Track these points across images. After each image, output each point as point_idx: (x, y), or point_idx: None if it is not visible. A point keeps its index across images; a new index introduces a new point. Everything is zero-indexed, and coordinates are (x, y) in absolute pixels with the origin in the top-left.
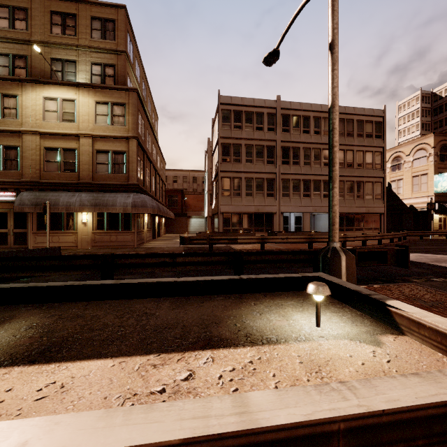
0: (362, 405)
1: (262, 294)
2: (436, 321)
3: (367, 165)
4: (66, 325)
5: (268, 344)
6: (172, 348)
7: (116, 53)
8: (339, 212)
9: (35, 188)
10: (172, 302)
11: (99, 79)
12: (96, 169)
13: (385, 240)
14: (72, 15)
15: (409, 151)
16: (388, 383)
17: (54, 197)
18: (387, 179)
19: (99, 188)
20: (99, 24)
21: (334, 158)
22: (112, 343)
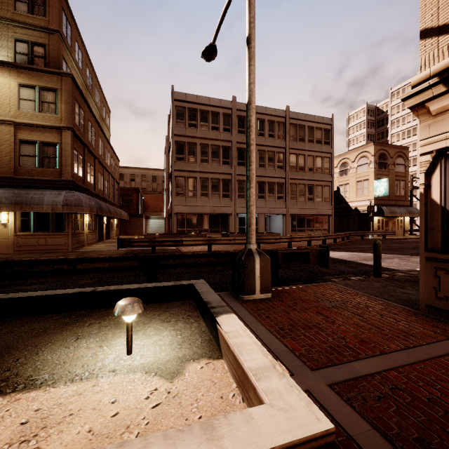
0: None
1: None
2: (238, 344)
3: (317, 169)
4: None
5: (19, 392)
6: None
7: (47, 31)
8: (291, 214)
9: None
10: None
11: (25, 58)
12: (20, 162)
13: (331, 240)
14: None
15: (354, 158)
16: None
17: None
18: (336, 183)
19: (23, 183)
20: None
21: (251, 157)
22: None
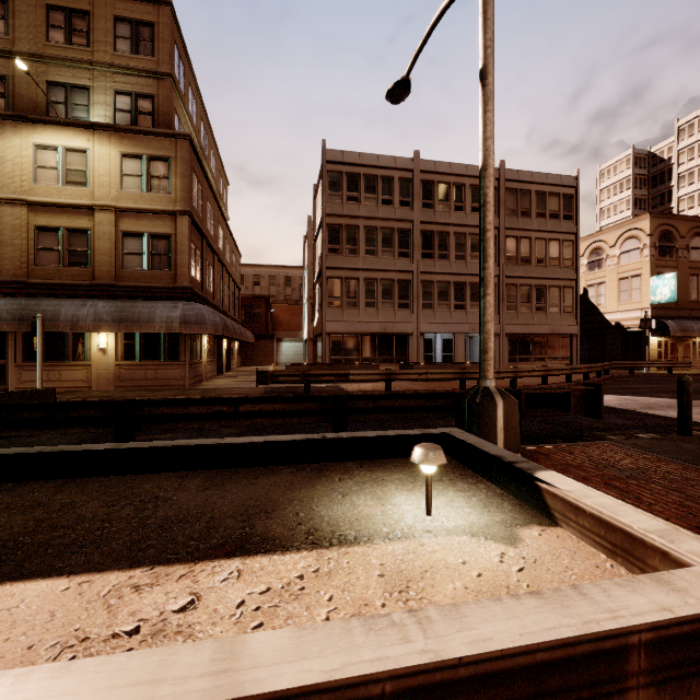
0: (428, 650)
1: (357, 463)
2: (599, 504)
3: (551, 260)
4: (13, 520)
5: (339, 546)
6: (178, 556)
7: (155, 77)
8: (509, 333)
9: (19, 292)
10: (207, 479)
11: (128, 117)
12: (123, 262)
13: (578, 376)
14: (82, 12)
15: (614, 241)
16: (486, 611)
17: (51, 307)
18: (582, 282)
19: (127, 293)
20: (128, 28)
21: (487, 249)
22: (80, 549)
